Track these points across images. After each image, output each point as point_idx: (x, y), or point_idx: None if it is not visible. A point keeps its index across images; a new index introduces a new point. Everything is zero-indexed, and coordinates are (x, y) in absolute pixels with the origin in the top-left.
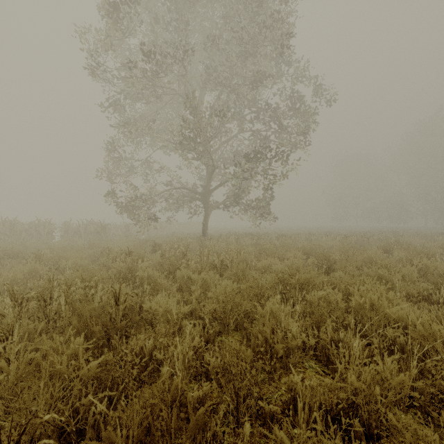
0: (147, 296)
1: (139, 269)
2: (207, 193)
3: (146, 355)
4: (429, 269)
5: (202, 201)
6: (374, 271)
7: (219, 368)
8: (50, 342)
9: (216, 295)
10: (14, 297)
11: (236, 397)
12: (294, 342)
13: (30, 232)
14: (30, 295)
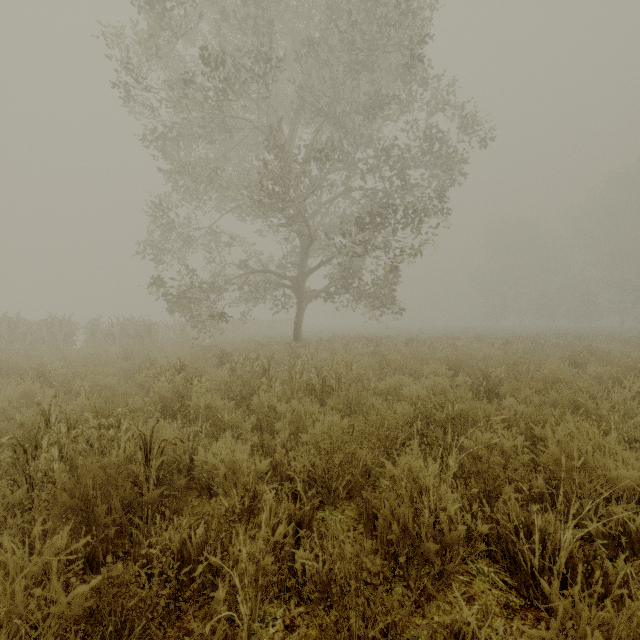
0: (203, 440)
1: (193, 394)
2: (301, 277)
3: (191, 554)
4: None
5: (294, 289)
6: (567, 398)
7: (322, 593)
8: None
9: (314, 439)
10: None
11: None
12: (454, 533)
13: (39, 334)
14: (1, 444)
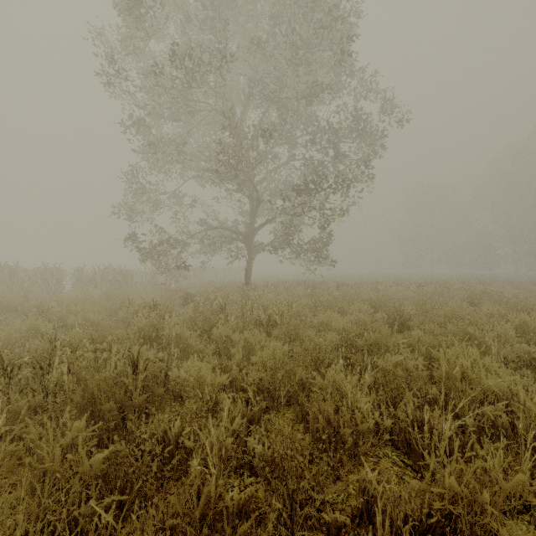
0: (175, 361)
1: (166, 326)
2: (251, 232)
3: (170, 441)
4: (528, 326)
5: (245, 242)
6: (461, 329)
7: (267, 462)
8: (39, 428)
9: (262, 360)
10: (3, 363)
11: (291, 502)
12: (365, 424)
13: (34, 280)
14: (23, 362)
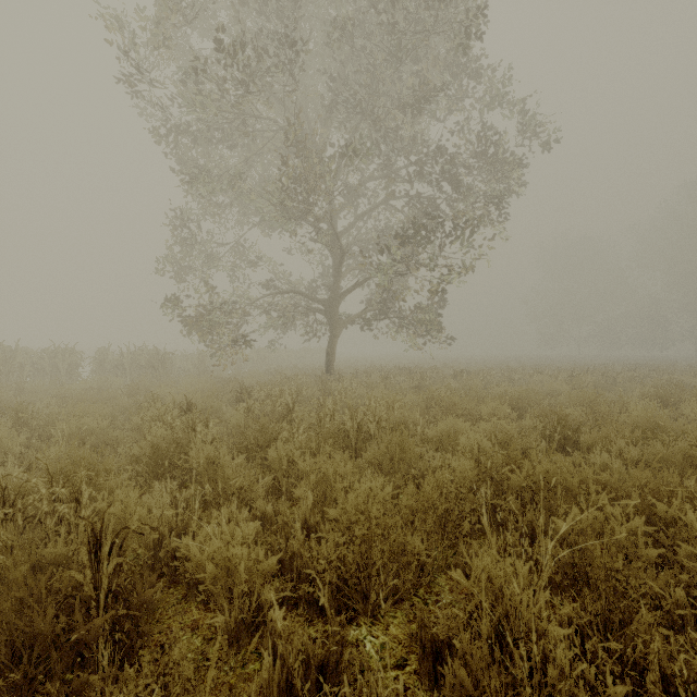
0: (197, 512)
1: (193, 445)
2: (334, 300)
3: None
4: None
5: (326, 314)
6: (680, 454)
7: None
8: None
9: (345, 518)
10: None
11: None
12: None
13: (41, 365)
14: None
